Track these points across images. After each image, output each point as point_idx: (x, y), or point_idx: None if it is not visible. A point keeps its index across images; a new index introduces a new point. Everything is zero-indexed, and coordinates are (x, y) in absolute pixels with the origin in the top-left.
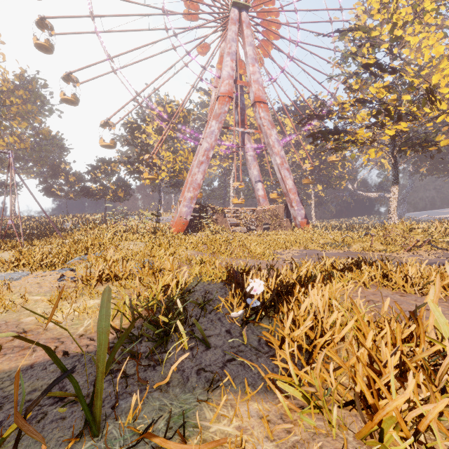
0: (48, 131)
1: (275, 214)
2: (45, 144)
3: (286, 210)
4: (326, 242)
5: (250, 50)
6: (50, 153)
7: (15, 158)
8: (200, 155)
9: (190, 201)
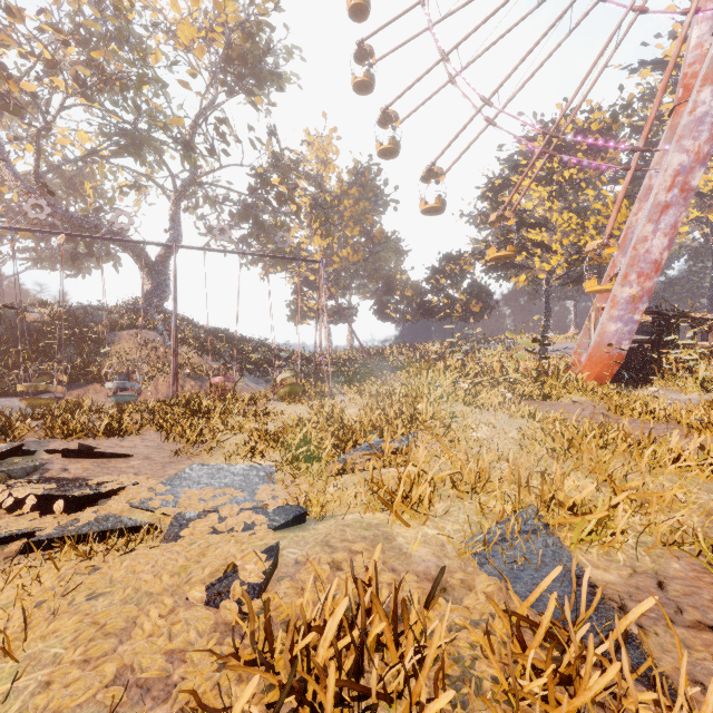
0: (380, 232)
1: None
2: (379, 251)
3: None
4: None
5: None
6: (385, 262)
7: (350, 275)
8: (658, 189)
9: (629, 307)
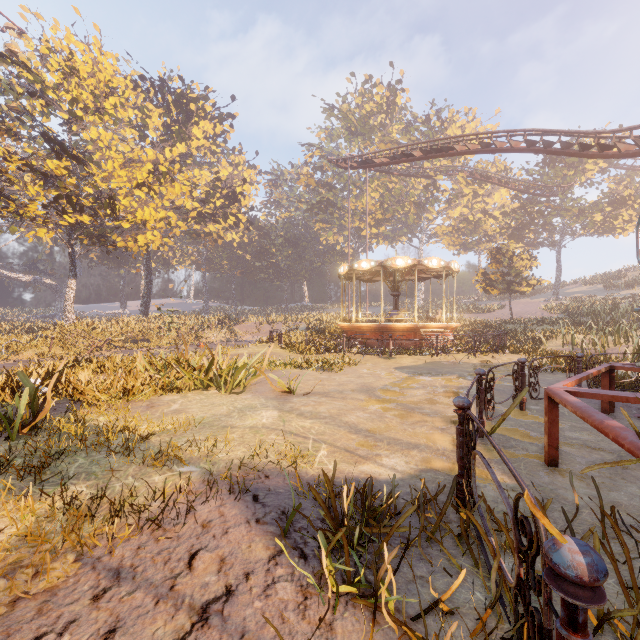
0: None
1: None
2: None
3: None
4: None
5: None
6: None
7: None
8: None
9: None
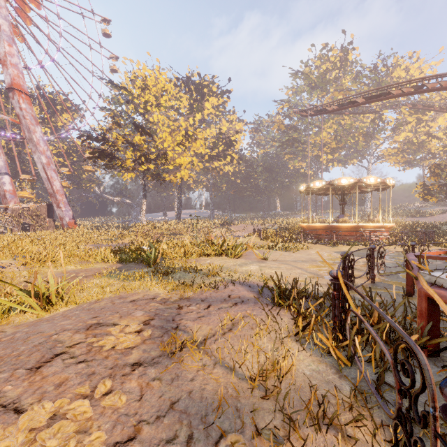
0: None
1: (36, 213)
2: None
3: (48, 210)
4: (106, 238)
5: (5, 25)
6: None
7: None
8: None
9: None
